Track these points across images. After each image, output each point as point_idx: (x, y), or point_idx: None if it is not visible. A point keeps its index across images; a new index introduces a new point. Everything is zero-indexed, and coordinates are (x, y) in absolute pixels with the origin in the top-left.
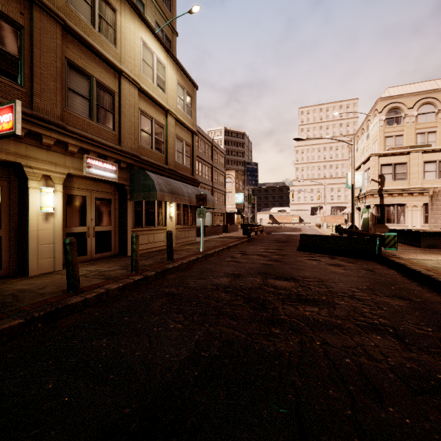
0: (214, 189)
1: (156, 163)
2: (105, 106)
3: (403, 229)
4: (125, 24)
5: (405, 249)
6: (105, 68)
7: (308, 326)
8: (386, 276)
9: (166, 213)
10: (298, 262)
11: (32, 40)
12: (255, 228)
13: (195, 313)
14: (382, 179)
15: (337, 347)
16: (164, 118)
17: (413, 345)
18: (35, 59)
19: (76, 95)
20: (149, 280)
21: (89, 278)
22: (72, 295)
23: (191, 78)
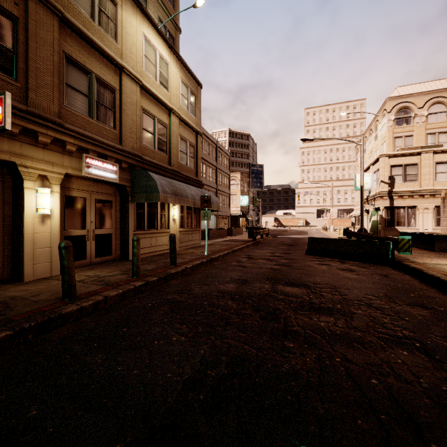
0: (219, 192)
1: (159, 164)
2: (106, 103)
3: (415, 232)
4: (127, 18)
5: (418, 253)
6: (105, 64)
7: (325, 339)
8: (403, 282)
9: (169, 215)
10: (307, 266)
11: (27, 33)
12: (261, 231)
13: (200, 323)
14: (392, 181)
15: (361, 365)
16: (167, 117)
17: (446, 363)
18: (30, 52)
19: (75, 91)
20: (151, 286)
21: (87, 284)
22: (67, 303)
23: (195, 76)
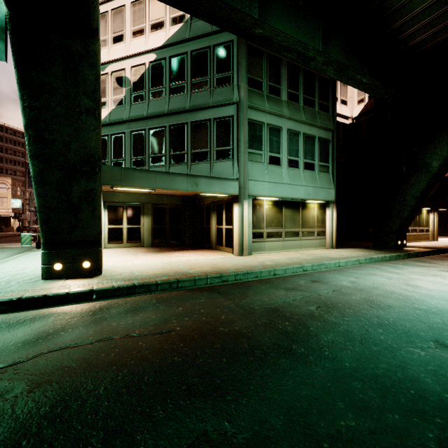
0: None
1: None
2: None
3: None
4: None
5: None
6: None
7: None
8: None
9: None
10: None
11: None
12: (28, 228)
13: None
14: None
15: None
16: None
17: None
18: None
19: None
20: None
21: None
22: None
23: None
